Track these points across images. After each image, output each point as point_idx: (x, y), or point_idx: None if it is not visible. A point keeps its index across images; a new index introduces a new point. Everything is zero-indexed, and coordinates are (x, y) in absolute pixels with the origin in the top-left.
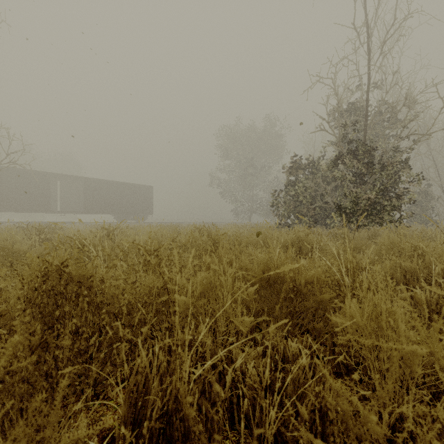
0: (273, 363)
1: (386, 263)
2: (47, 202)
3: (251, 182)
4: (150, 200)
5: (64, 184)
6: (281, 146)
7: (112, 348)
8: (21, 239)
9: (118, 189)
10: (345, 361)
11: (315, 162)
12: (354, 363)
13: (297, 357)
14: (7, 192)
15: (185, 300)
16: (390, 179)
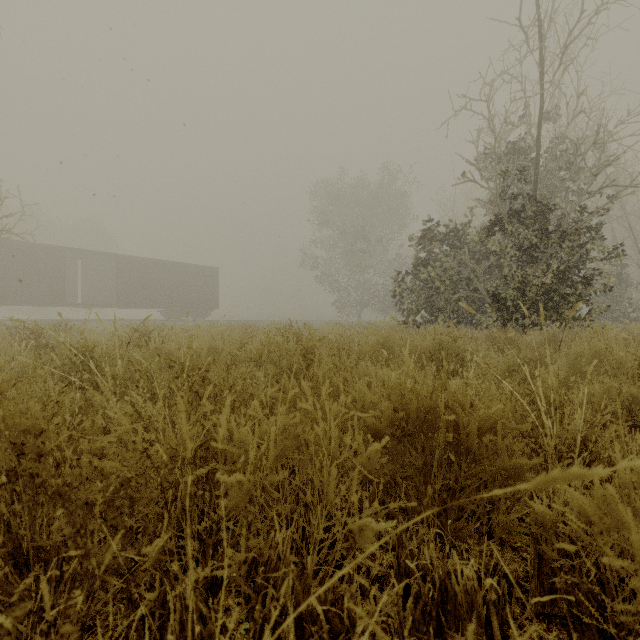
0: (425, 609)
1: (595, 387)
2: (62, 291)
3: (361, 262)
4: (213, 288)
5: (87, 264)
6: (405, 209)
7: (92, 578)
8: (5, 346)
9: (166, 271)
10: (590, 621)
11: (458, 231)
12: (613, 631)
13: (474, 596)
14: (2, 276)
15: (242, 481)
16: (574, 255)
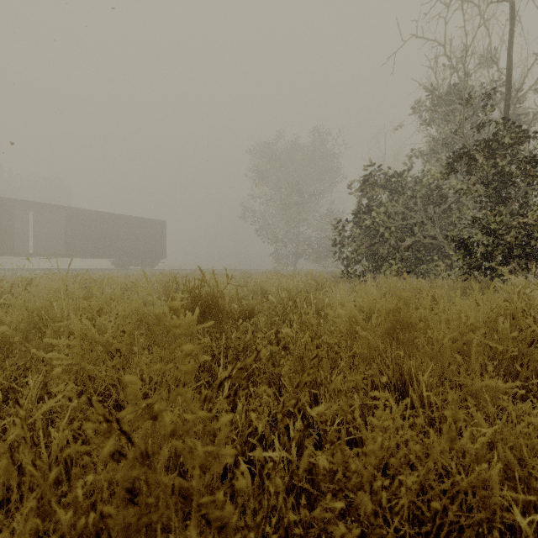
0: None
1: None
2: (9, 241)
3: (297, 216)
4: (161, 240)
5: (38, 216)
6: (336, 168)
7: None
8: None
9: (116, 223)
10: None
11: (403, 175)
12: None
13: None
14: None
15: None
16: None
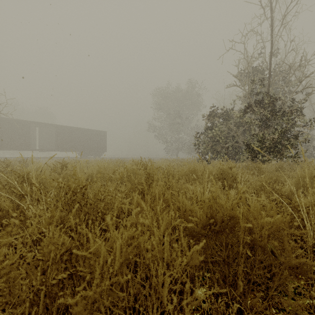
0: None
1: None
2: (28, 143)
3: (178, 128)
4: (104, 142)
5: (41, 129)
6: (199, 102)
7: None
8: None
9: (81, 133)
10: None
11: (227, 112)
12: None
13: None
14: None
15: (88, 296)
16: (288, 123)
